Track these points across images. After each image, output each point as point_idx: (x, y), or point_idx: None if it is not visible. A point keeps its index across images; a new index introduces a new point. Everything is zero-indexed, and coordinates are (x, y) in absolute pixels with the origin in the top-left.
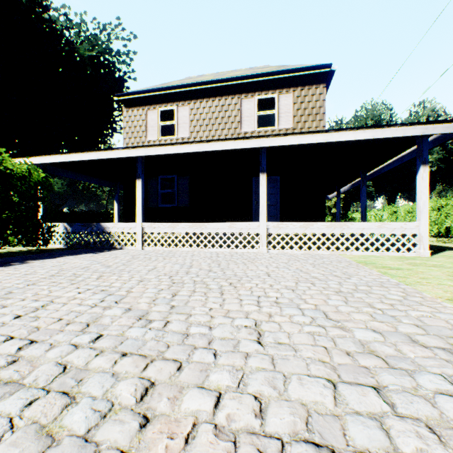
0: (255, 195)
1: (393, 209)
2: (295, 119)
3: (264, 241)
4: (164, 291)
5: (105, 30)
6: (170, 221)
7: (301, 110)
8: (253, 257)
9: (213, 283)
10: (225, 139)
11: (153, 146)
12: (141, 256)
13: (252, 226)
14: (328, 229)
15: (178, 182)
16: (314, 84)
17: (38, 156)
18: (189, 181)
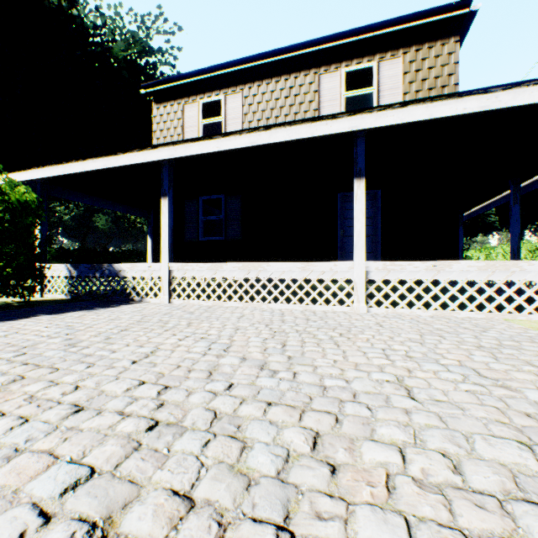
0: (340, 221)
1: (536, 244)
2: (406, 99)
3: (361, 292)
4: (80, 499)
5: (144, 23)
6: (216, 260)
7: (417, 82)
8: (345, 323)
9: (262, 435)
10: (295, 122)
11: (182, 142)
12: (154, 318)
13: (340, 267)
14: (480, 273)
15: (226, 205)
16: (439, 39)
17: (30, 170)
18: (242, 202)
